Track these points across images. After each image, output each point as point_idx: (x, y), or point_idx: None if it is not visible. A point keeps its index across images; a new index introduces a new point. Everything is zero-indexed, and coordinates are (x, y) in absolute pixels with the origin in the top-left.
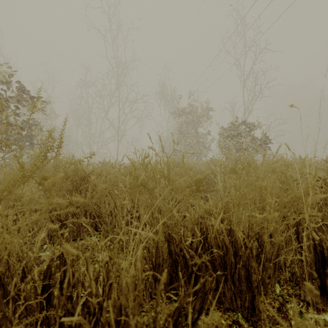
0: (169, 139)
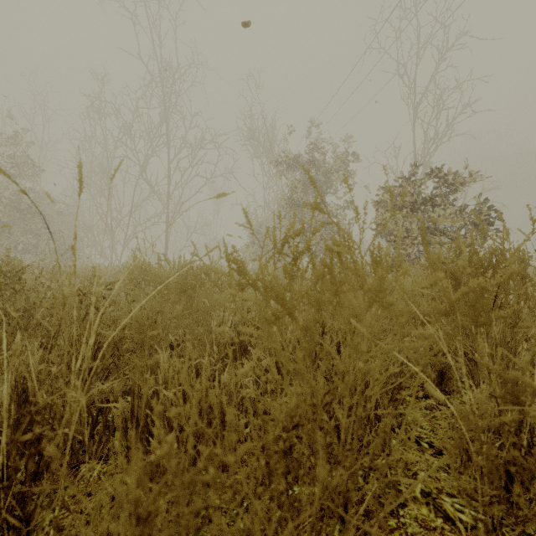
0: (267, 221)
